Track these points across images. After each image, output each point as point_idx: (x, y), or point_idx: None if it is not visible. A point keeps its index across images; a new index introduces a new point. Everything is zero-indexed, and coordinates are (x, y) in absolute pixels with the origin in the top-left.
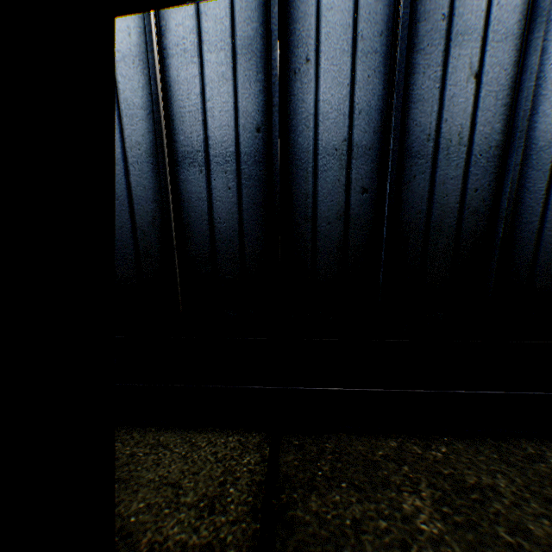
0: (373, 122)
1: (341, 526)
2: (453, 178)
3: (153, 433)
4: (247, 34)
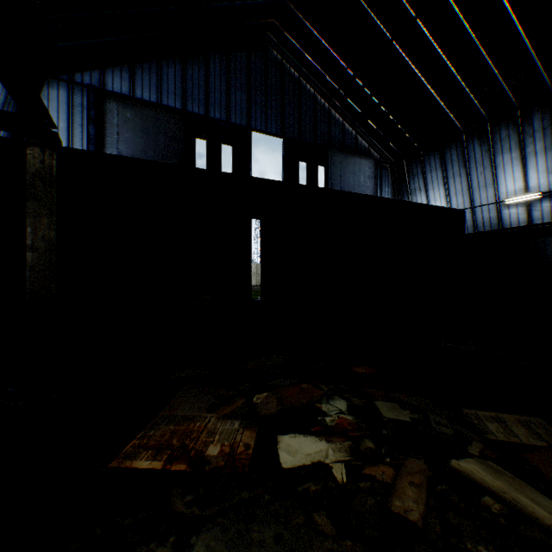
0: None
1: None
2: None
3: None
4: None
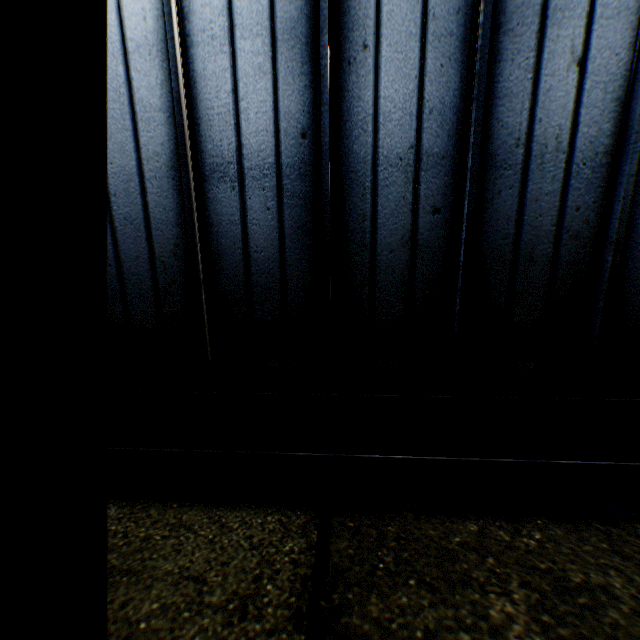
0: (447, 124)
1: (411, 639)
2: (548, 193)
3: (174, 510)
4: (289, 15)
